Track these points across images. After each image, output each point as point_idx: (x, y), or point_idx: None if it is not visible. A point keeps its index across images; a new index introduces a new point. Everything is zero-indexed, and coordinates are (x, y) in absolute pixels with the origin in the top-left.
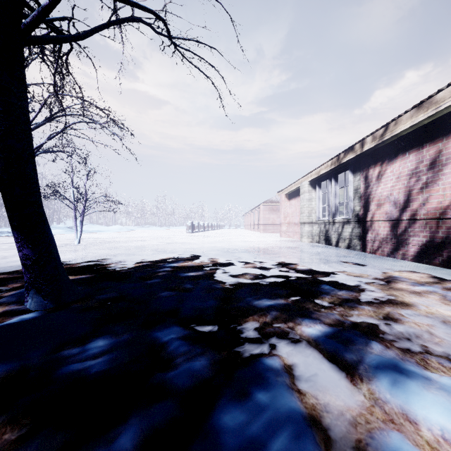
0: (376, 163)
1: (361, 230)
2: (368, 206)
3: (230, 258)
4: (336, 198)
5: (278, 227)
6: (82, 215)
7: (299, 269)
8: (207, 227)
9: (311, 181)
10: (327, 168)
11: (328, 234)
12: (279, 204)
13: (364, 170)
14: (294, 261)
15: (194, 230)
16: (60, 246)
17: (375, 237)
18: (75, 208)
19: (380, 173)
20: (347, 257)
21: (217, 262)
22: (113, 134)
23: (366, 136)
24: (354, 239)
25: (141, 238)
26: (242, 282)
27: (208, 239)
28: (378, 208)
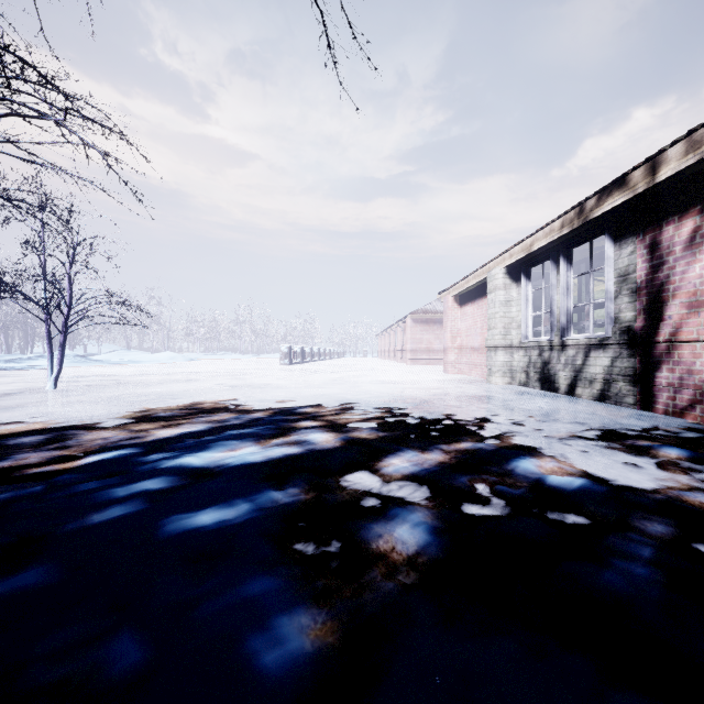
0: (686, 210)
1: (640, 363)
2: (659, 310)
3: (352, 434)
4: (569, 296)
5: (437, 354)
6: (63, 333)
7: (556, 485)
8: (317, 354)
9: (509, 267)
10: (551, 236)
11: (548, 369)
12: (438, 315)
13: (648, 231)
14: (513, 444)
15: (295, 360)
16: (8, 395)
17: (684, 380)
18: (49, 319)
19: (698, 232)
20: (626, 427)
21: (316, 449)
22: (89, 145)
23: (671, 143)
24: (617, 382)
25: (193, 375)
26: (389, 586)
27: (314, 377)
28: (691, 313)
